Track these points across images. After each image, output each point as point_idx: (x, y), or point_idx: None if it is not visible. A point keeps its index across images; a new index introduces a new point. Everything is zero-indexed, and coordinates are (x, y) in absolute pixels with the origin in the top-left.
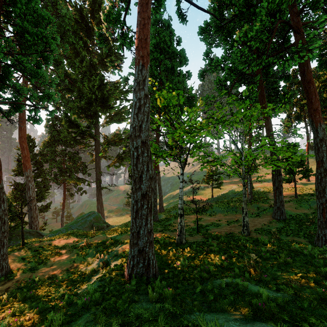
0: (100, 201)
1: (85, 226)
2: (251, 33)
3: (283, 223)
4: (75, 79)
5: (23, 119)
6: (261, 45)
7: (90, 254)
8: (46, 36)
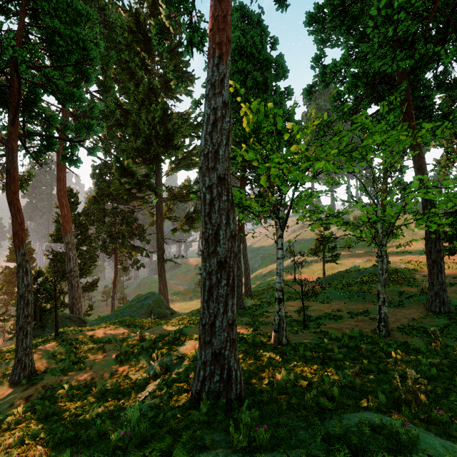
0: (163, 278)
1: (141, 312)
2: None
3: (447, 318)
4: (129, 110)
5: (62, 167)
6: (413, 25)
7: (145, 353)
8: (84, 38)
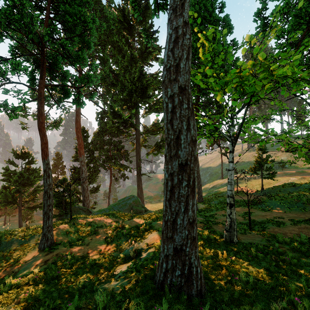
0: (140, 186)
1: (125, 208)
2: None
3: None
4: (118, 74)
5: (78, 113)
6: None
7: (124, 238)
8: (84, 14)
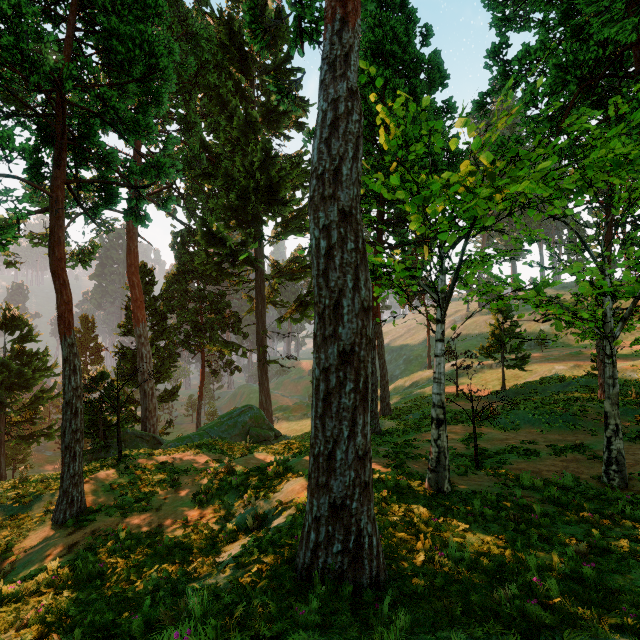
0: (265, 386)
1: (235, 432)
2: None
3: None
4: (219, 154)
5: (133, 234)
6: None
7: (234, 492)
8: (151, 39)
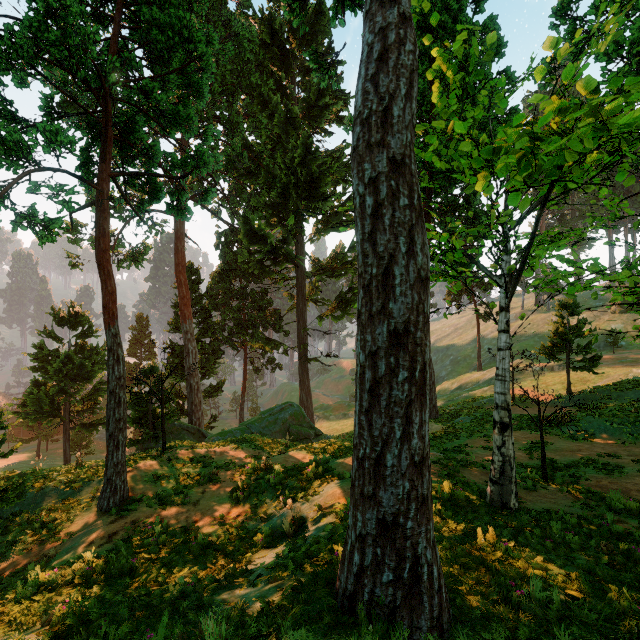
0: (305, 384)
1: (275, 429)
2: None
3: None
4: (261, 152)
5: (180, 234)
6: None
7: (271, 492)
8: (189, 25)
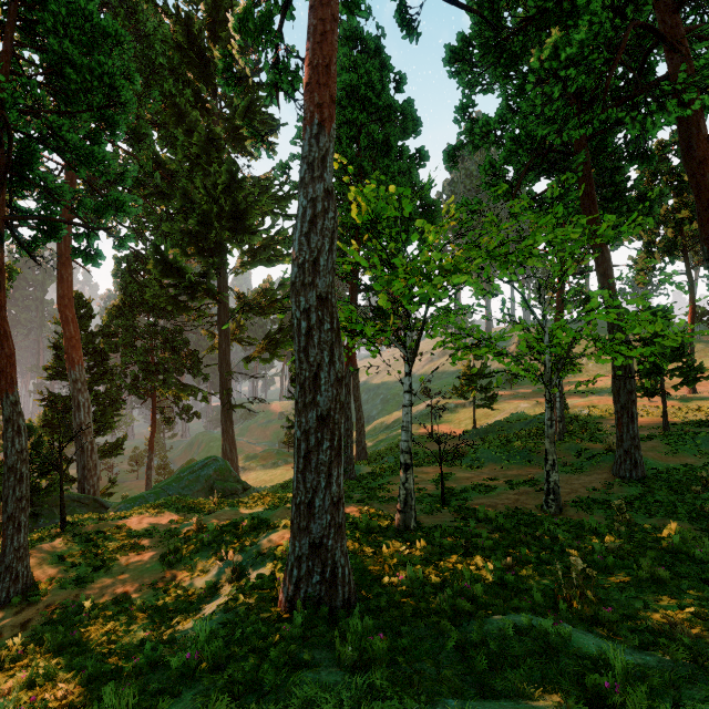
0: (229, 434)
1: (197, 488)
2: (569, 51)
3: (639, 487)
4: (176, 171)
5: (66, 259)
6: (590, 80)
7: (206, 550)
8: (111, 71)
